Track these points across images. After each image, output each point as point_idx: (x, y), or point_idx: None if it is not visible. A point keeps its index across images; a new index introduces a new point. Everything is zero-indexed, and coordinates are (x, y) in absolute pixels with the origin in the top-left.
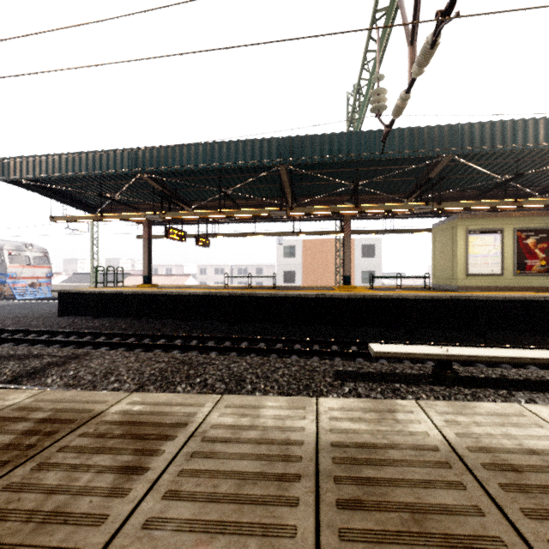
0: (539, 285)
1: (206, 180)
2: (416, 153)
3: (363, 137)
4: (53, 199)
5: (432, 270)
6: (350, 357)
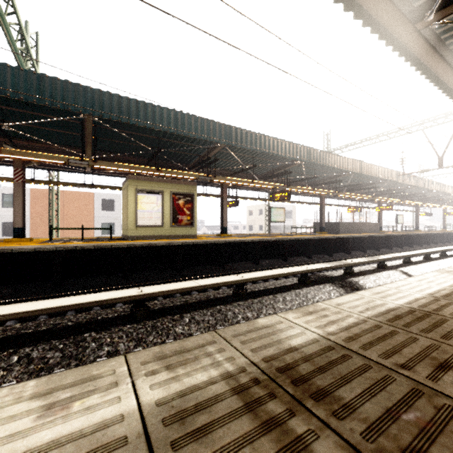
0: (187, 233)
1: None
2: (42, 101)
3: None
4: None
5: (122, 222)
6: None
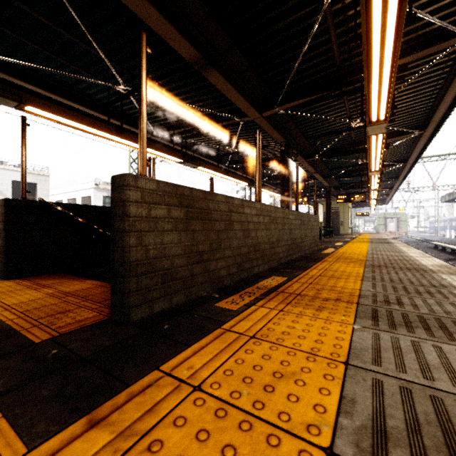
0: None
1: None
2: None
3: None
4: None
5: None
6: None
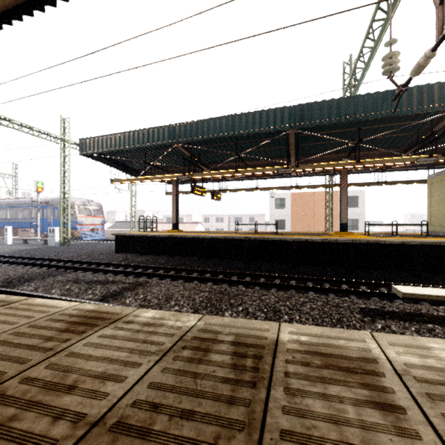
0: None
1: (224, 146)
2: (425, 109)
3: (370, 99)
4: (112, 167)
5: (428, 218)
6: (364, 295)
